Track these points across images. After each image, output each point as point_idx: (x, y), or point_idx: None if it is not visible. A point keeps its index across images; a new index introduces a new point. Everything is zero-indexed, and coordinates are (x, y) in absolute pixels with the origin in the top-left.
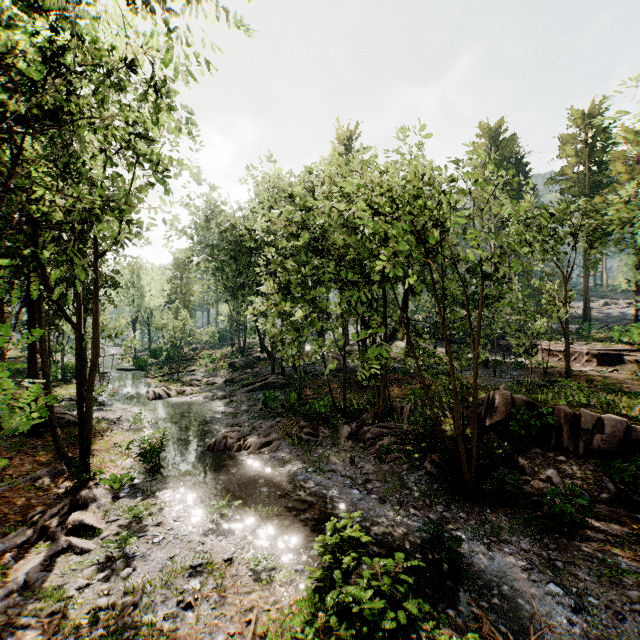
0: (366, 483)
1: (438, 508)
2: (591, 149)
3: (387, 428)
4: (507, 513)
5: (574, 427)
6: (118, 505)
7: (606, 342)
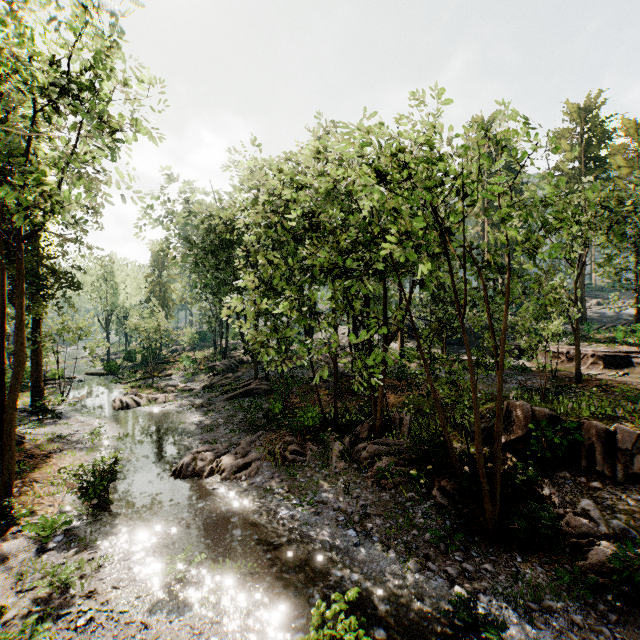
0: (364, 519)
1: (456, 556)
2: (587, 144)
3: (385, 445)
4: (542, 562)
5: (607, 446)
6: (41, 563)
7: (610, 343)
